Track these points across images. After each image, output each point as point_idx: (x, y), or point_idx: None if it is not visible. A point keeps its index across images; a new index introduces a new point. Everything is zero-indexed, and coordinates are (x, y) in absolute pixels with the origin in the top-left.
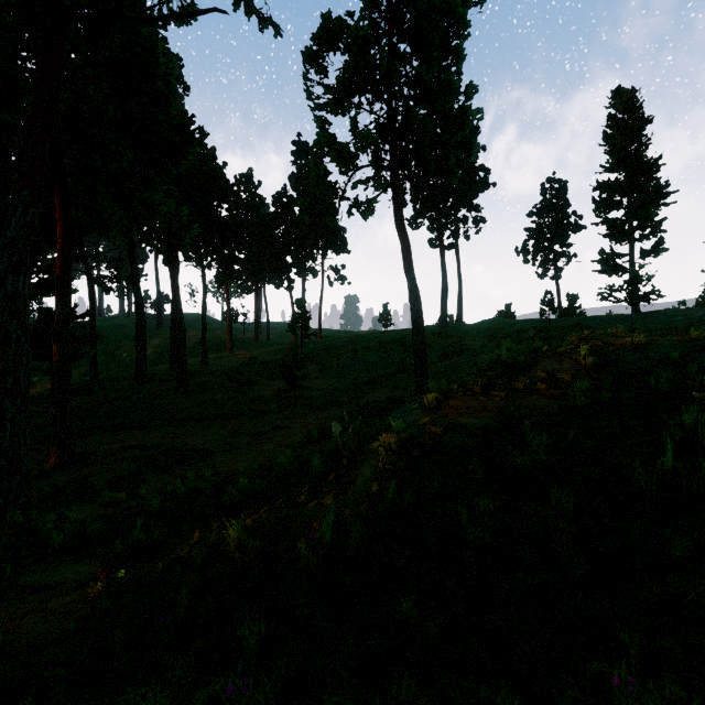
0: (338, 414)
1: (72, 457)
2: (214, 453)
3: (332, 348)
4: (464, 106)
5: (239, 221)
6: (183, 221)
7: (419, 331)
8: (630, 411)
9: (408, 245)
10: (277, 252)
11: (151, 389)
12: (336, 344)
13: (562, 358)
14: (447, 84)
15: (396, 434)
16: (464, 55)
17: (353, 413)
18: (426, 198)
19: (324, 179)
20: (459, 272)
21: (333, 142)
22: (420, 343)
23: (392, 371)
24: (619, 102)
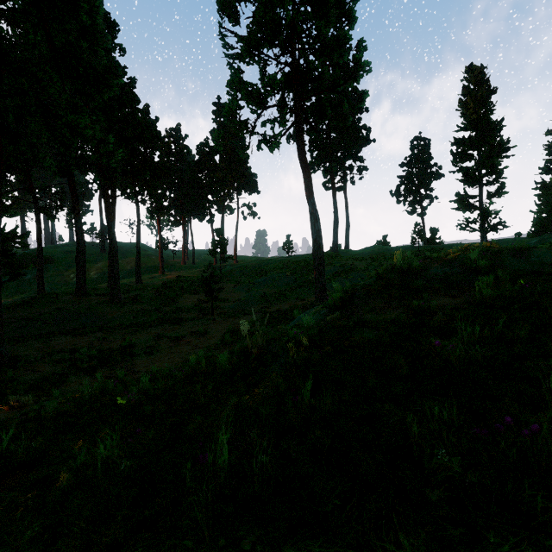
0: (249, 321)
1: (1, 361)
2: (136, 355)
3: (245, 269)
4: (357, 56)
5: (169, 166)
6: (109, 148)
7: (318, 248)
8: (545, 303)
9: (309, 174)
10: (200, 192)
11: (89, 302)
12: (248, 265)
13: (452, 263)
14: (342, 38)
15: (305, 330)
16: (356, 16)
17: (262, 319)
18: (322, 148)
19: (236, 113)
20: (347, 209)
21: (244, 83)
22: (319, 258)
23: (295, 286)
24: (471, 76)
